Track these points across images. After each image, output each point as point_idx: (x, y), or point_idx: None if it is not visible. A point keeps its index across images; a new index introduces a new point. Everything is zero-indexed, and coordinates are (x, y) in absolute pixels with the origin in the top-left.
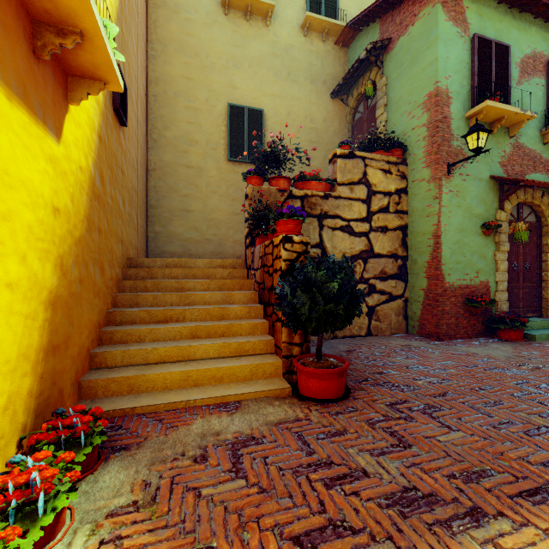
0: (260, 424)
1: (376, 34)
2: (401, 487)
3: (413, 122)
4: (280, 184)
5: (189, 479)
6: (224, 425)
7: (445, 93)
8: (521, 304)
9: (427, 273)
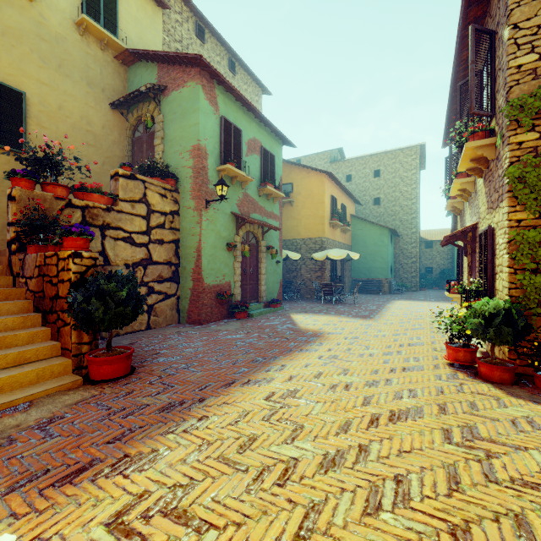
0: (60, 408)
1: (154, 74)
2: (167, 403)
3: (183, 161)
4: (57, 192)
5: (5, 455)
6: (21, 420)
7: (204, 150)
8: (248, 295)
9: (193, 277)
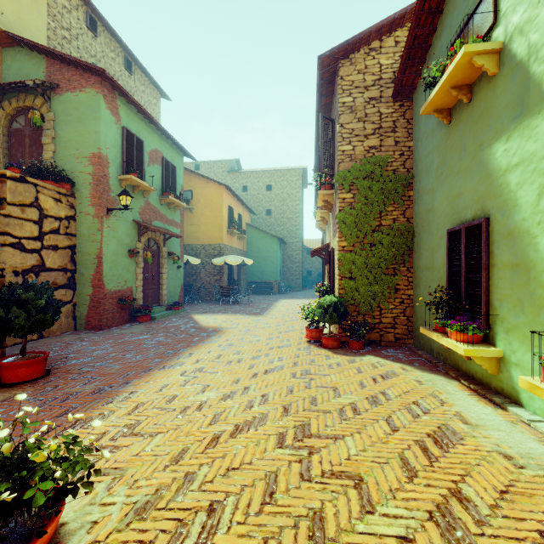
0: None
1: (42, 67)
2: (98, 389)
3: (80, 166)
4: None
5: None
6: None
7: (106, 159)
8: (150, 299)
9: (93, 283)
